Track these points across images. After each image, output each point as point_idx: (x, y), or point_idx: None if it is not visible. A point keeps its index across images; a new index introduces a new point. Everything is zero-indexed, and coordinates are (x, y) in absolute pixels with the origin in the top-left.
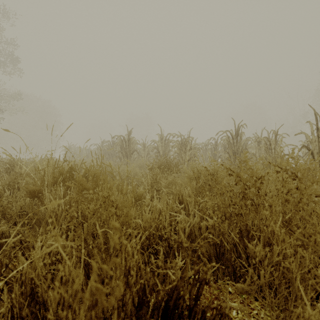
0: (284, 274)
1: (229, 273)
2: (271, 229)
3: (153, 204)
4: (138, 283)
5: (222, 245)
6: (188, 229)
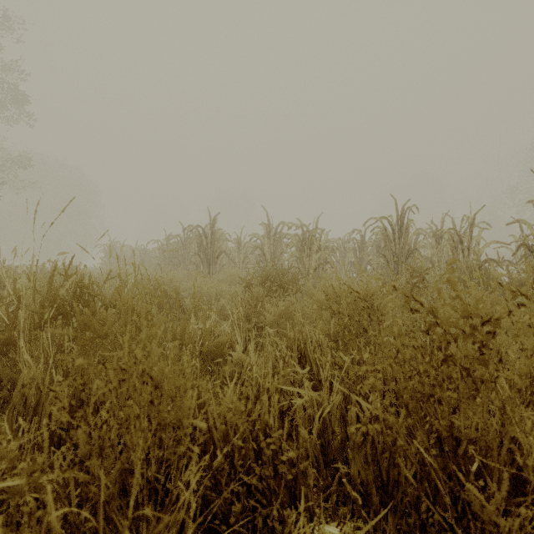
0: None
1: (410, 528)
2: (530, 454)
3: (246, 363)
4: None
5: (393, 463)
6: (318, 420)
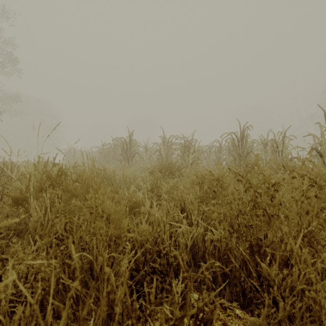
0: (307, 304)
1: (237, 293)
2: (289, 246)
3: (152, 212)
4: (124, 323)
5: (229, 260)
6: (190, 241)
